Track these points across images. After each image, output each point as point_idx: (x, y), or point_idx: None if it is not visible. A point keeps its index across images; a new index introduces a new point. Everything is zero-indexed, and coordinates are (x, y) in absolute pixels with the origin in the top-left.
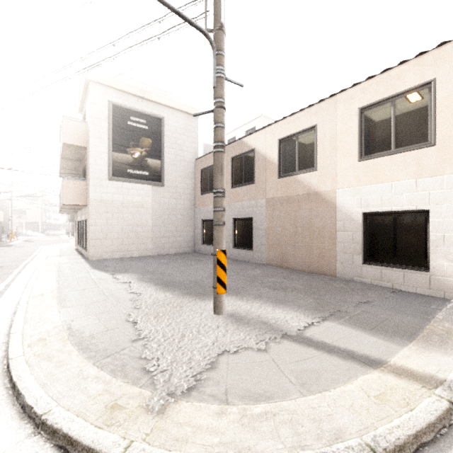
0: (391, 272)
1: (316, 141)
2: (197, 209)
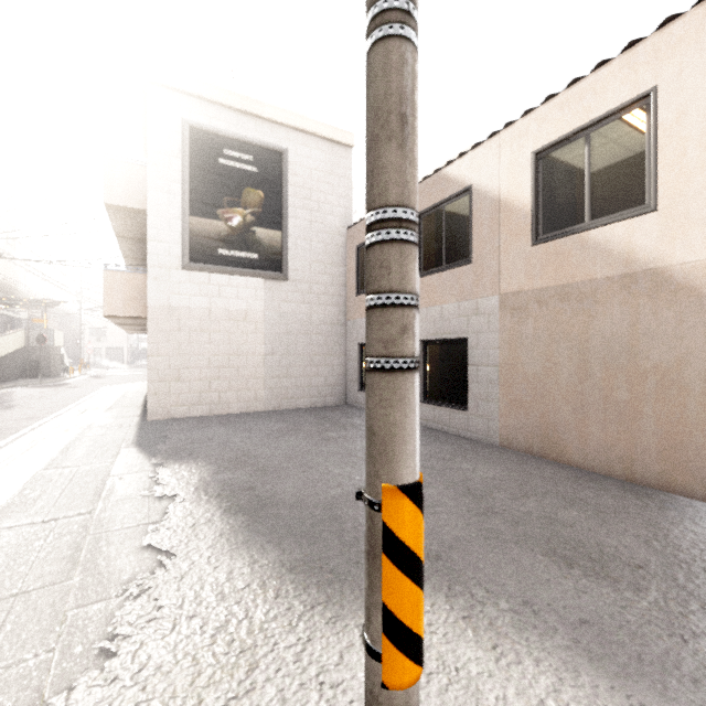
0: None
1: (655, 131)
2: (351, 324)
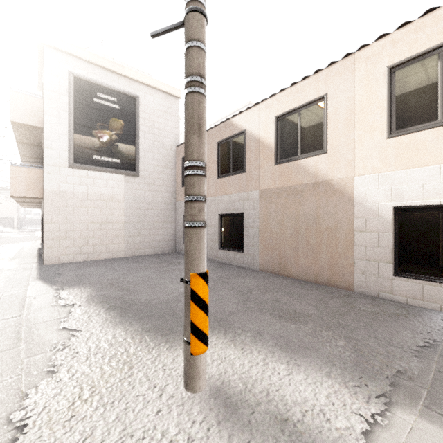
0: (439, 290)
1: (326, 115)
2: (179, 203)
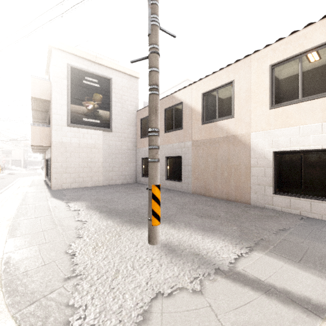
0: (299, 202)
1: (234, 93)
2: (138, 150)
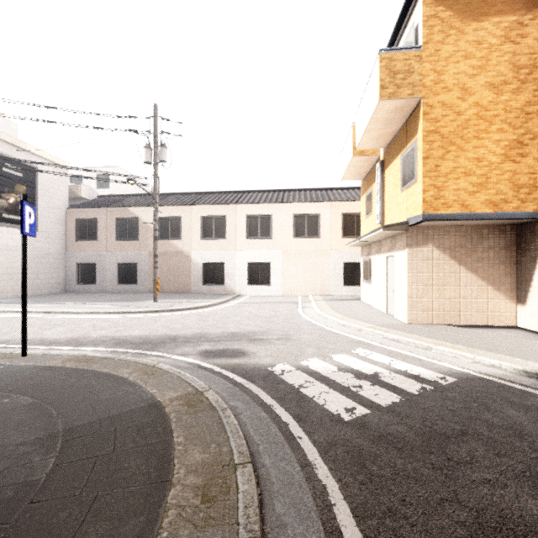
0: (213, 288)
1: (181, 225)
2: (71, 254)
